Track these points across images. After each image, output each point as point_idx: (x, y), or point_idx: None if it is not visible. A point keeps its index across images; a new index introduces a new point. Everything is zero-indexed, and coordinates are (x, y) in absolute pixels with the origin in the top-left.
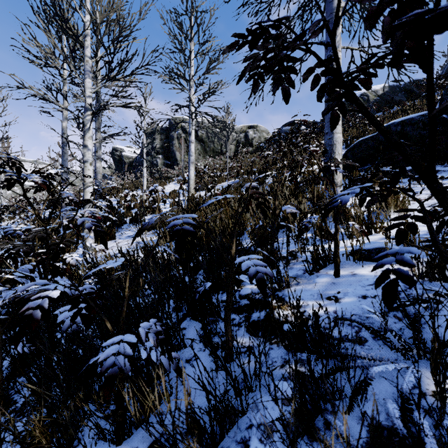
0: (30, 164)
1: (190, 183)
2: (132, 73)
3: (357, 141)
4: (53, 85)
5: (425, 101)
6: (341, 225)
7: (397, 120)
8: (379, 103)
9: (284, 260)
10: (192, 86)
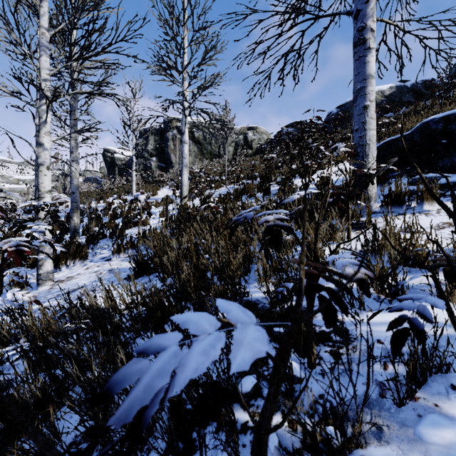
0: (16, 166)
1: (183, 189)
2: (103, 50)
3: (382, 141)
4: (23, 75)
5: (439, 101)
6: (405, 267)
7: (437, 115)
8: (386, 104)
9: (327, 342)
10: (185, 79)
